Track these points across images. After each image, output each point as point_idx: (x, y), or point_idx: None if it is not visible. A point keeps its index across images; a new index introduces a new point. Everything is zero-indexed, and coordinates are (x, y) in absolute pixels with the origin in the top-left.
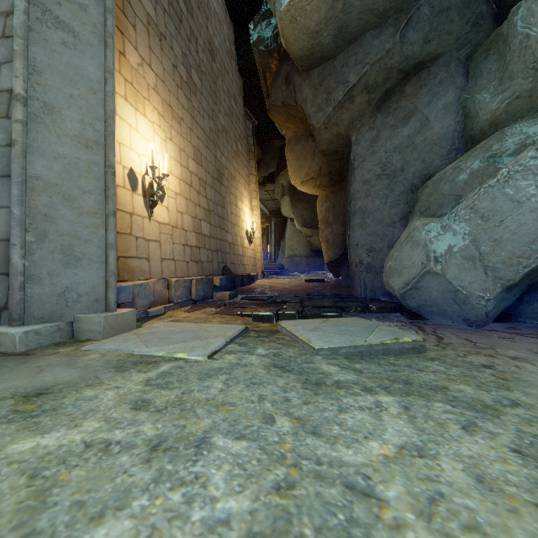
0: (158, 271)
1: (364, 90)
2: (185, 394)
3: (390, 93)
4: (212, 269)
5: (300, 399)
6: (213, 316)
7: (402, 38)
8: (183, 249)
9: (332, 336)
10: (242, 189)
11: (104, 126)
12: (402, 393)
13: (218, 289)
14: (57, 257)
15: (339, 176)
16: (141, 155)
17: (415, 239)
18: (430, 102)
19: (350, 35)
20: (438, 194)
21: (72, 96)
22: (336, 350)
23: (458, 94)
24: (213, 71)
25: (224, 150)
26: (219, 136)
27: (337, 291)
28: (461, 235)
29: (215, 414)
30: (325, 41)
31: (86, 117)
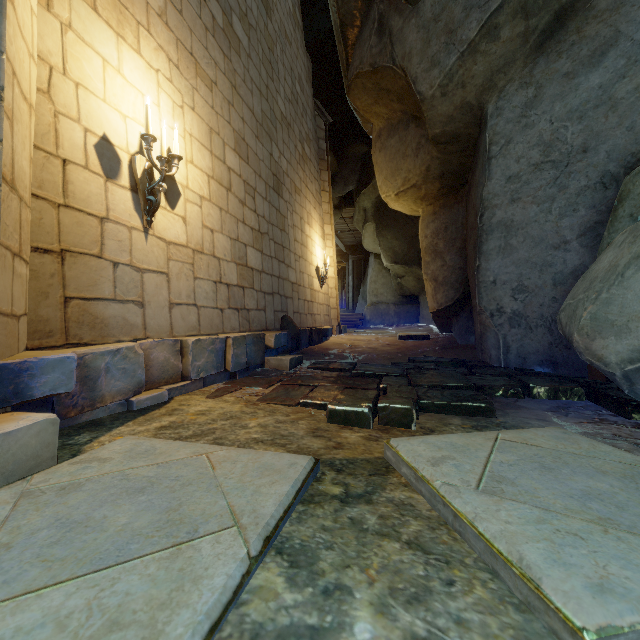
0: (163, 324)
1: (519, 12)
2: None
3: (565, 15)
4: (264, 321)
5: None
6: (253, 409)
7: None
8: (214, 288)
9: (586, 538)
10: (311, 209)
11: None
12: None
13: (274, 352)
14: None
15: (456, 180)
16: (129, 119)
17: None
18: None
19: None
20: None
21: None
22: None
23: None
24: (269, 31)
25: (285, 148)
26: (277, 127)
27: (454, 354)
28: None
29: None
30: None
31: None
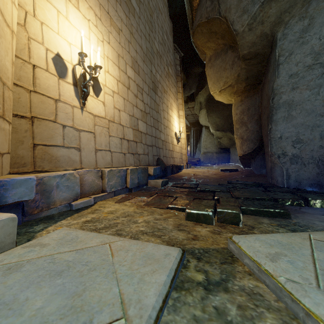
0: (91, 161)
1: None
2: None
3: None
4: (147, 160)
5: None
6: (141, 210)
7: None
8: (120, 142)
9: None
10: (172, 101)
11: None
12: None
13: (153, 177)
14: None
15: (255, 81)
16: (72, 45)
17: None
18: None
19: None
20: None
21: None
22: None
23: None
24: (150, 6)
25: (158, 68)
26: (154, 57)
27: (253, 179)
28: None
29: None
30: None
31: None
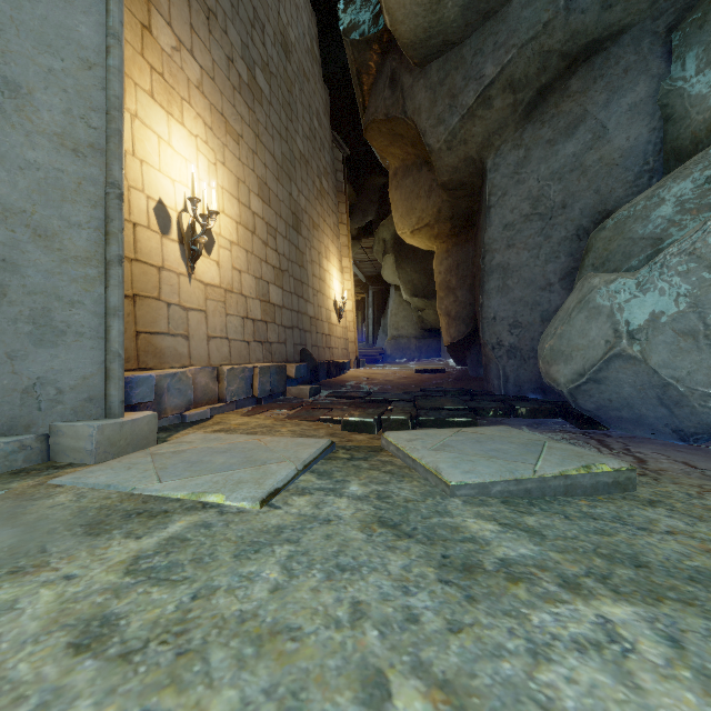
0: (203, 354)
1: (507, 88)
2: (198, 600)
3: (546, 92)
4: (285, 353)
5: (440, 616)
6: (282, 422)
7: (568, 2)
8: (242, 323)
9: (475, 461)
10: (328, 243)
11: (105, 121)
12: (643, 594)
13: (294, 382)
14: (23, 329)
15: (466, 221)
16: (177, 183)
17: (594, 304)
18: (609, 101)
19: (486, 5)
20: (623, 239)
21: (52, 70)
22: (486, 488)
23: (654, 86)
24: (288, 74)
25: (303, 186)
26: (296, 166)
27: (463, 385)
28: (673, 297)
29: (251, 670)
30: (450, 16)
31: (74, 105)
